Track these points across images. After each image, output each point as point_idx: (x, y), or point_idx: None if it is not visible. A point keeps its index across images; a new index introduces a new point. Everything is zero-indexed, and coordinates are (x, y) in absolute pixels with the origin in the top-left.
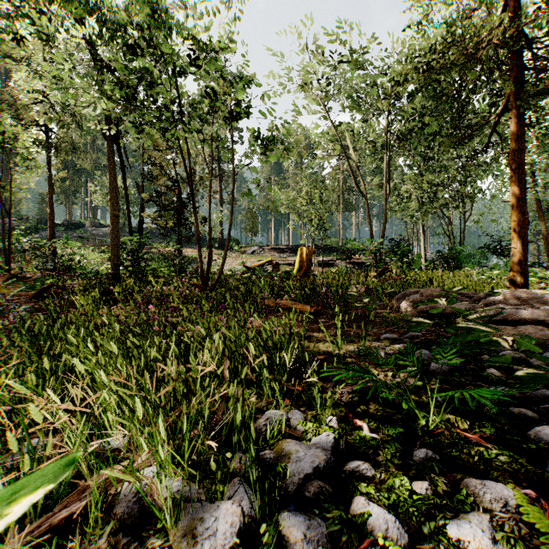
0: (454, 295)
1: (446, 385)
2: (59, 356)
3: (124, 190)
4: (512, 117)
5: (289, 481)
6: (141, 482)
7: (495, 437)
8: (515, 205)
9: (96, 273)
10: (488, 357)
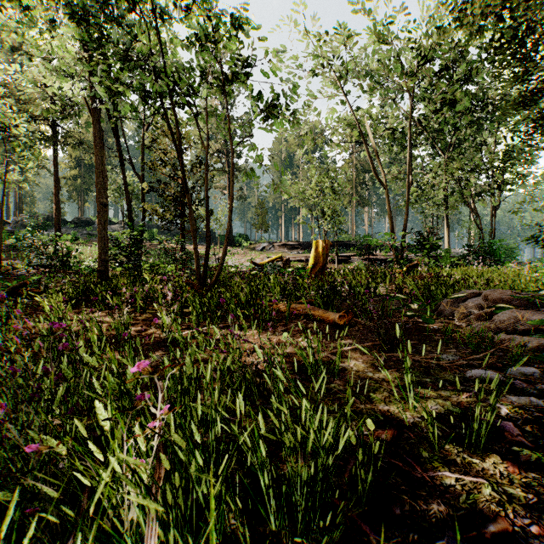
0: None
1: None
2: None
3: (124, 180)
4: None
5: None
6: None
7: None
8: None
9: (91, 270)
10: None
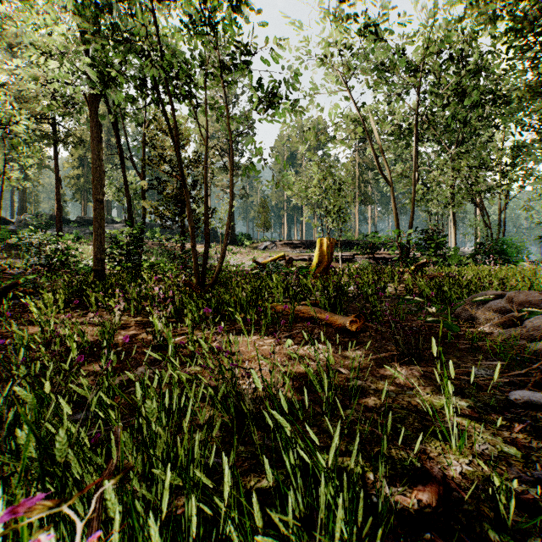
0: None
1: None
2: None
3: (124, 178)
4: None
5: None
6: None
7: None
8: None
9: (90, 269)
10: None
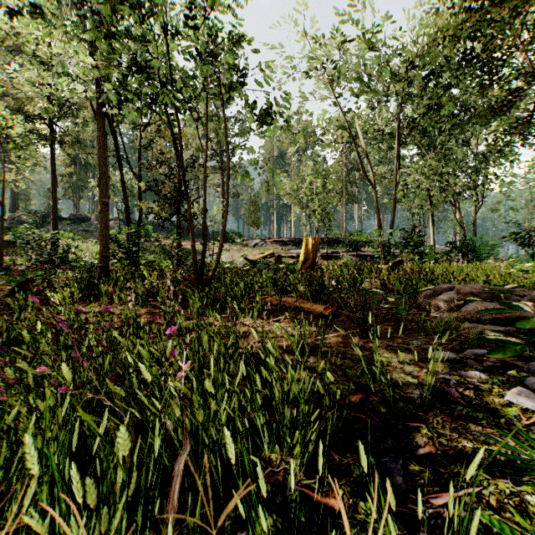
0: (509, 294)
1: None
2: None
3: (121, 179)
4: None
5: None
6: None
7: None
8: None
9: (91, 266)
10: None
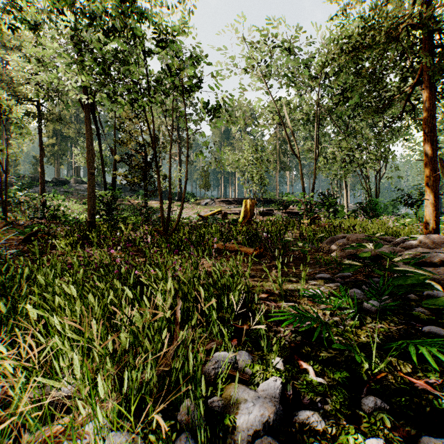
0: (377, 240)
1: (381, 324)
2: (25, 297)
3: (100, 152)
4: (425, 88)
5: (238, 437)
6: (81, 443)
7: (440, 383)
8: (428, 163)
9: (77, 221)
10: (414, 296)
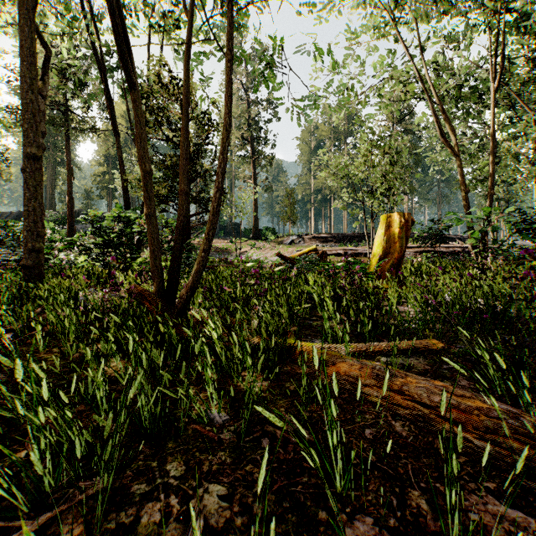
0: None
1: None
2: None
3: (118, 153)
4: None
5: None
6: None
7: None
8: None
9: (69, 265)
10: None
